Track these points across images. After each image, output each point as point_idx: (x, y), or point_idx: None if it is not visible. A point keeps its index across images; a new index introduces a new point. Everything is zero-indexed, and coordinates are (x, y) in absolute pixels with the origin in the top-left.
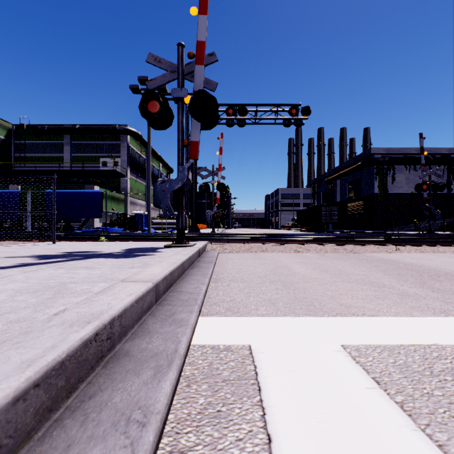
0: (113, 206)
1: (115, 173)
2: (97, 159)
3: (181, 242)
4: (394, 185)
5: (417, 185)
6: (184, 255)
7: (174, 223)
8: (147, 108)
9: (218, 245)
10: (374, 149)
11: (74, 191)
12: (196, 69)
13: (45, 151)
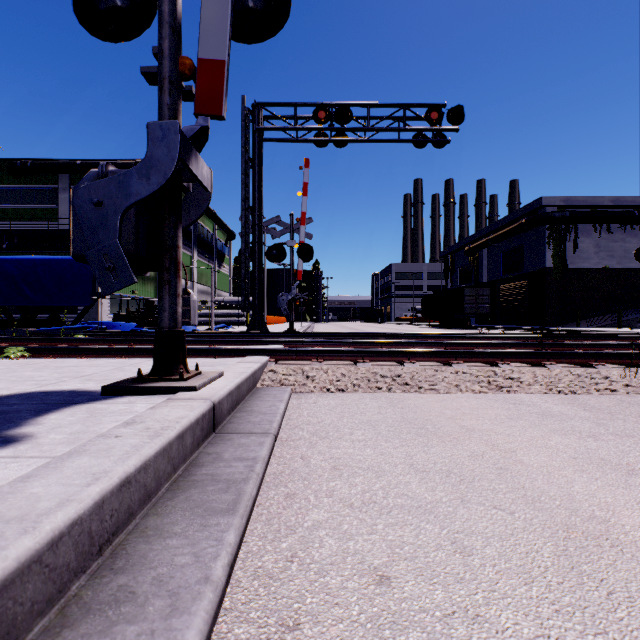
0: (135, 288)
1: None
2: None
3: (166, 375)
4: (577, 255)
5: (639, 250)
6: None
7: (234, 314)
8: None
9: (293, 369)
10: (546, 198)
11: (45, 258)
12: None
13: (30, 201)
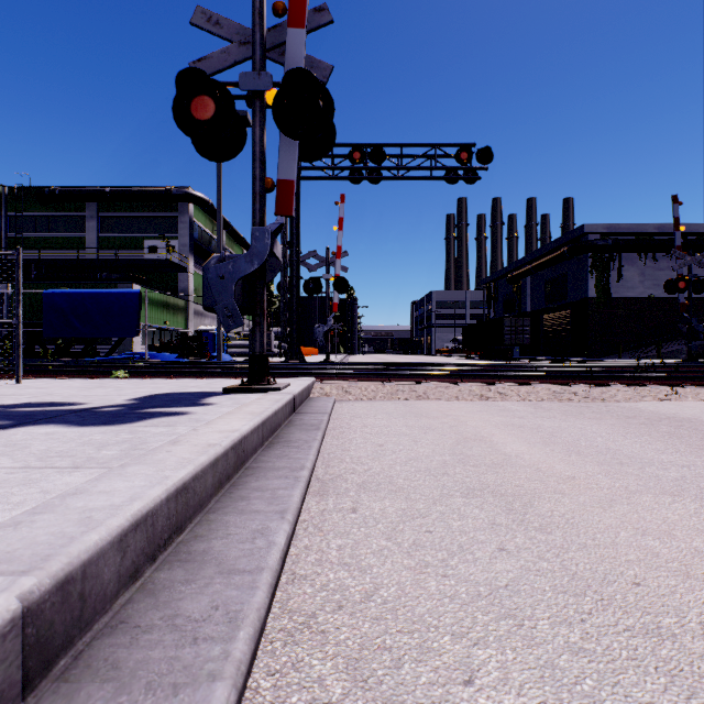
0: (166, 318)
1: (170, 264)
2: (141, 242)
3: (258, 382)
4: (621, 284)
5: (668, 282)
6: (251, 417)
7: None
8: (189, 110)
9: (335, 386)
10: (588, 226)
11: (93, 292)
12: (289, 35)
13: (57, 229)
